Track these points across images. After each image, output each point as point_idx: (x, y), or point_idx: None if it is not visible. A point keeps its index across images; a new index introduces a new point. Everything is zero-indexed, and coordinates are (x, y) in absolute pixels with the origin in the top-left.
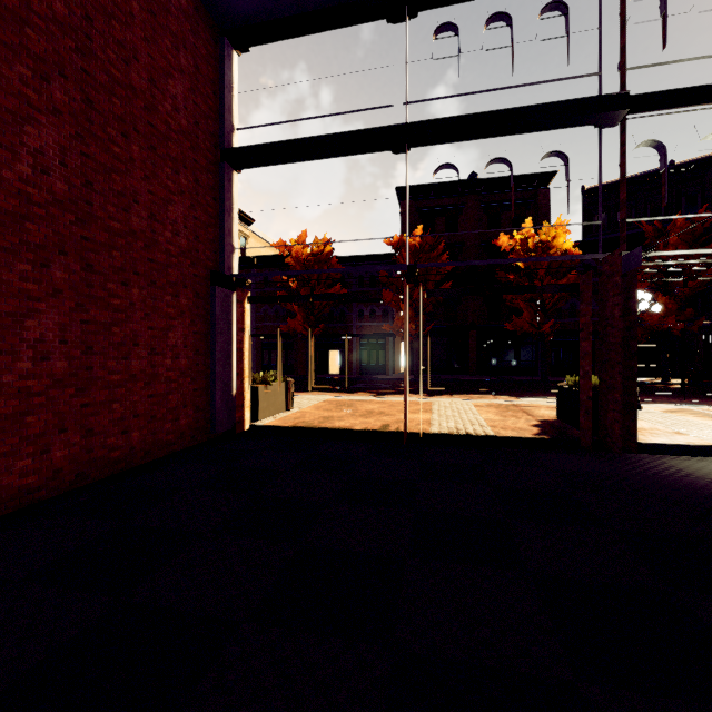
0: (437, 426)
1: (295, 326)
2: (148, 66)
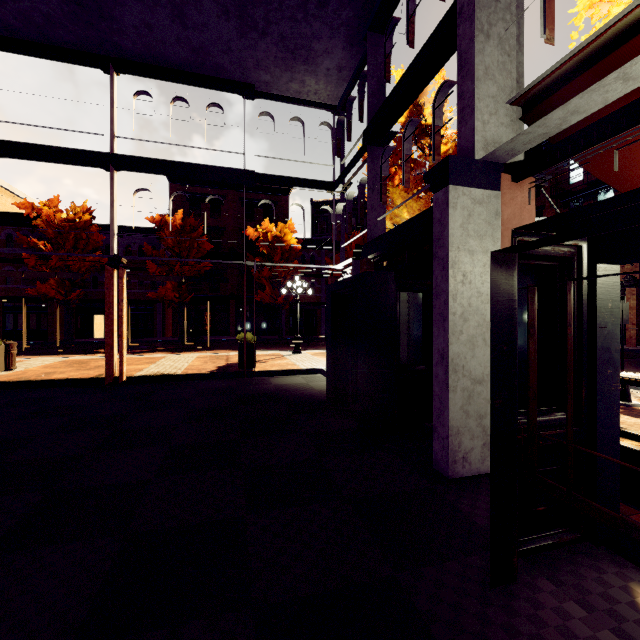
0: (144, 372)
1: (46, 290)
2: None
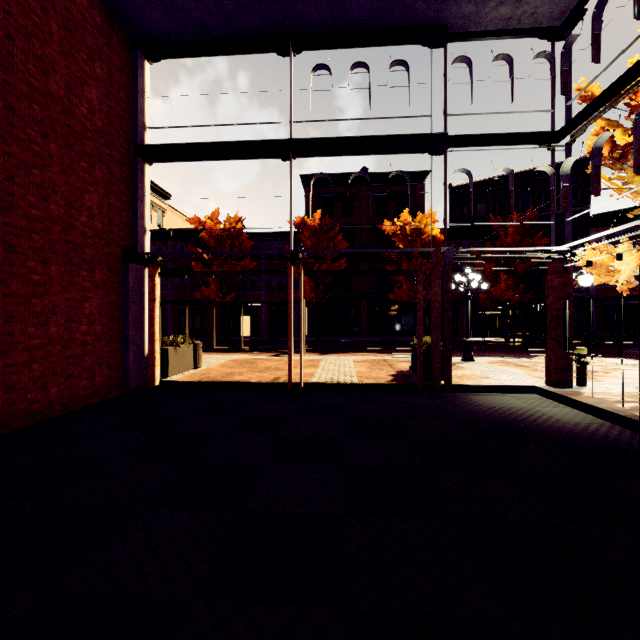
0: (317, 377)
1: (209, 294)
2: (65, 76)
